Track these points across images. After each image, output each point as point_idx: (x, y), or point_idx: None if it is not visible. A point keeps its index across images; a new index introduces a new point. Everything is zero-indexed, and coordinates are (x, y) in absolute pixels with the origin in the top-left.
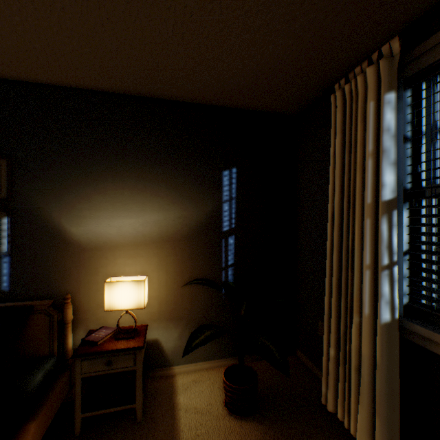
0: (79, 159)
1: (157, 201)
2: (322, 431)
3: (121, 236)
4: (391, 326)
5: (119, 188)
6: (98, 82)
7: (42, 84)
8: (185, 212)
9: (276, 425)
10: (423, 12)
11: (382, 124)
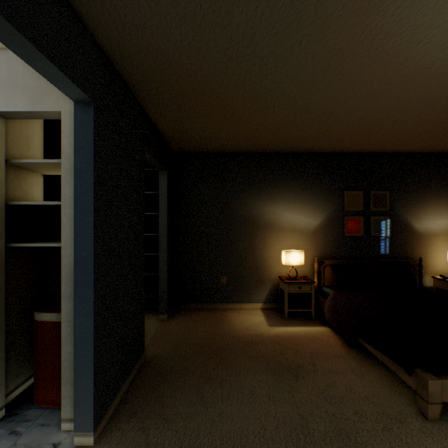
0: (418, 189)
1: None
2: None
3: (438, 229)
4: None
5: (437, 203)
6: (437, 150)
7: (402, 153)
8: None
9: None
10: None
11: None
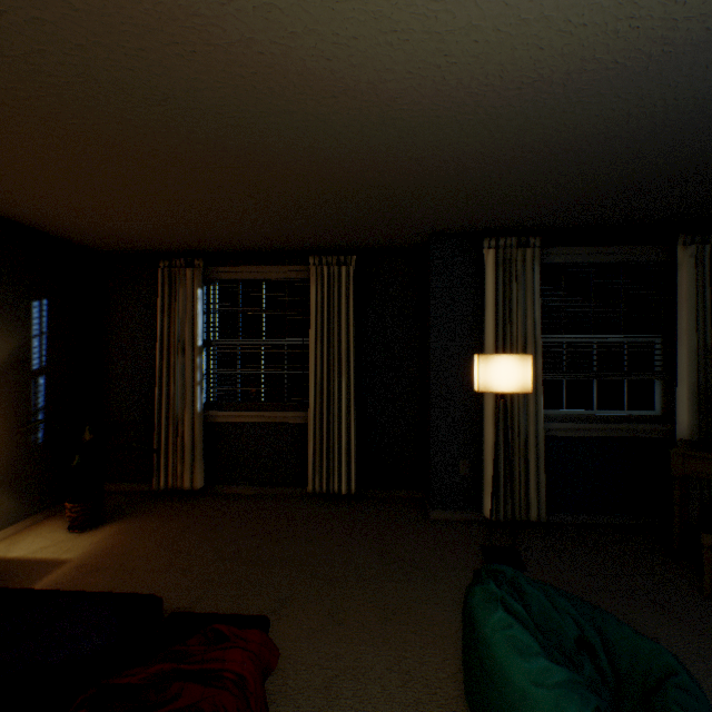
0: None
1: None
2: (159, 504)
3: None
4: (201, 414)
5: None
6: None
7: None
8: None
9: (128, 517)
10: (214, 252)
11: (197, 305)
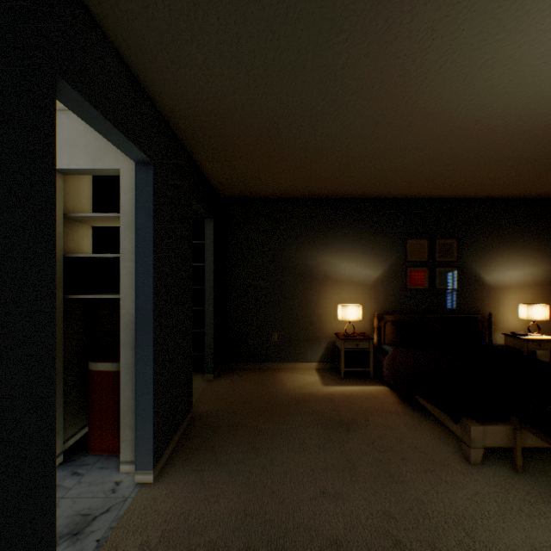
0: (488, 238)
1: (531, 260)
2: None
3: (510, 282)
4: None
5: (509, 253)
6: (508, 195)
7: (470, 198)
8: (548, 267)
9: None
10: None
11: None
